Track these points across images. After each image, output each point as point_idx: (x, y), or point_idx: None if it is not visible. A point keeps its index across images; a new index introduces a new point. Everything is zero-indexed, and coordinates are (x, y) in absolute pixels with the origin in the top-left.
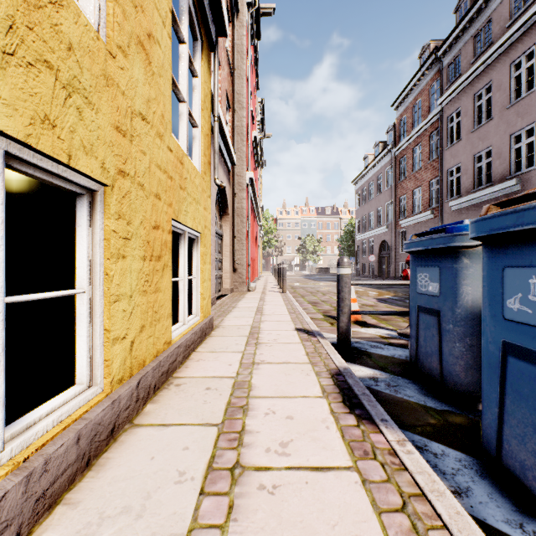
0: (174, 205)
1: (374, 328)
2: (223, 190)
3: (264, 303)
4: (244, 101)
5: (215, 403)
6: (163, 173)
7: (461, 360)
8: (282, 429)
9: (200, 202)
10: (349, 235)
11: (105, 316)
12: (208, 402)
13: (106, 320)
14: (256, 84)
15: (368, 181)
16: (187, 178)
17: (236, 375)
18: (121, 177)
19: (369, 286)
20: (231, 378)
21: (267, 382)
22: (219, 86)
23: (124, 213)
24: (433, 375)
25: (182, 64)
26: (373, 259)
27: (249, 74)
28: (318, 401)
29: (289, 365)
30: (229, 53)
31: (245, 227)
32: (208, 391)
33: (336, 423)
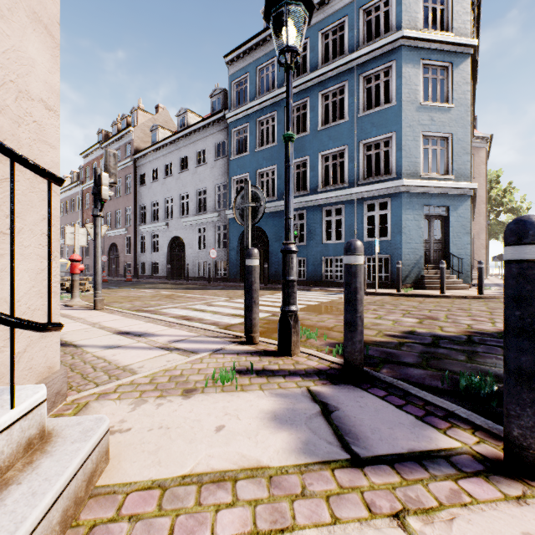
0: None
1: None
2: None
3: None
4: None
5: None
6: None
7: None
8: None
9: None
10: None
11: None
12: None
13: None
14: None
15: (66, 199)
16: None
17: None
18: None
19: None
20: None
21: None
22: None
23: None
24: None
25: None
26: None
27: None
28: None
29: None
30: None
31: None
32: None
33: None
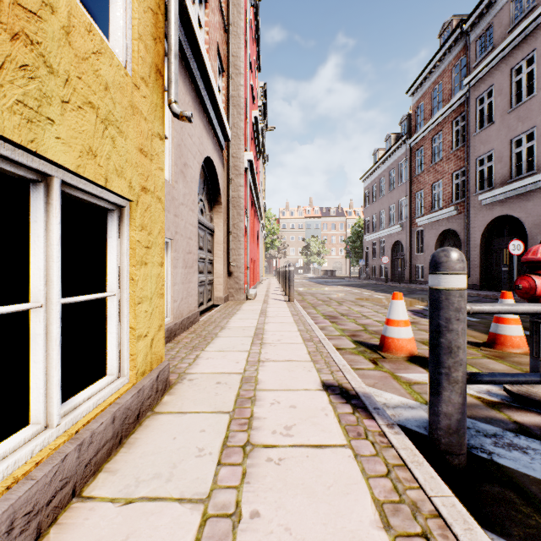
0: None
1: None
2: (213, 171)
3: (265, 320)
4: (242, 66)
5: None
6: None
7: None
8: None
9: (123, 128)
10: (357, 236)
11: None
12: None
13: None
14: (257, 63)
15: (379, 177)
16: (40, 19)
17: None
18: None
19: (388, 292)
20: None
21: None
22: (205, 30)
23: None
24: None
25: None
26: (386, 261)
27: (247, 32)
28: None
29: None
30: (223, 3)
31: (243, 221)
32: None
33: None
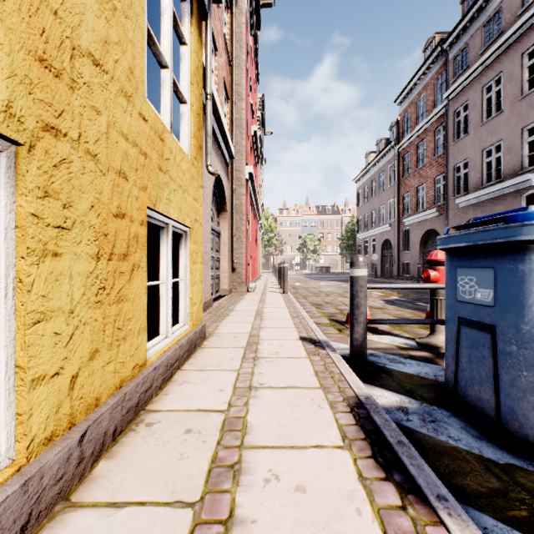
0: (150, 190)
1: (388, 336)
2: (220, 185)
3: (264, 305)
4: (244, 92)
5: (195, 458)
6: (132, 146)
7: (530, 395)
8: (290, 514)
9: (189, 191)
10: (350, 234)
11: (17, 346)
12: (185, 456)
13: (20, 351)
14: (256, 78)
15: (370, 178)
16: (169, 159)
17: (228, 407)
18: (51, 137)
19: None
20: (221, 412)
21: (267, 419)
22: (216, 73)
23: (57, 189)
24: (483, 409)
25: (164, 22)
26: (375, 258)
27: (248, 63)
28: (338, 455)
29: (295, 391)
30: (228, 41)
31: (245, 224)
32: (187, 436)
33: (370, 501)
